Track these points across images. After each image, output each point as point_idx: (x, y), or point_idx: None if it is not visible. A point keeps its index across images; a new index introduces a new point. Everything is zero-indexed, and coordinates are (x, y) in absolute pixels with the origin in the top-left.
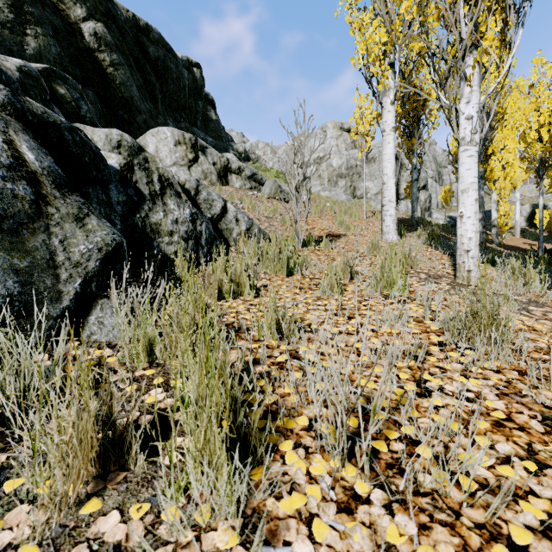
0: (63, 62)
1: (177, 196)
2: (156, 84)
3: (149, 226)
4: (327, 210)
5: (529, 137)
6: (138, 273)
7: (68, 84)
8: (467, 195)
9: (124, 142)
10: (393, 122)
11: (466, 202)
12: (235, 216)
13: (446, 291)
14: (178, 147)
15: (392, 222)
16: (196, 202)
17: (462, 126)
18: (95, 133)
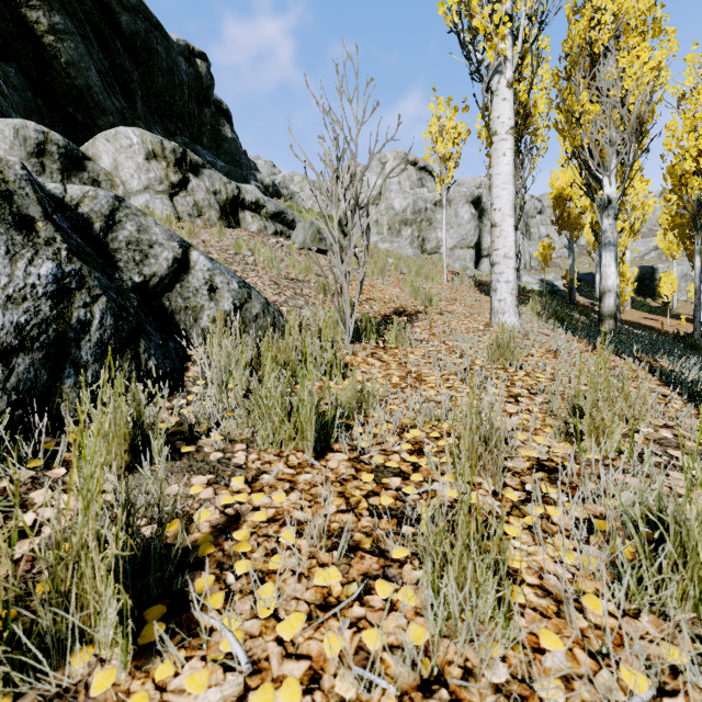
0: None
1: (16, 225)
2: (133, 72)
3: None
4: (390, 270)
5: (680, 169)
6: None
7: None
8: None
9: (51, 147)
10: (511, 118)
11: None
12: (209, 279)
13: None
14: (152, 161)
15: (511, 293)
16: (105, 246)
17: None
18: None
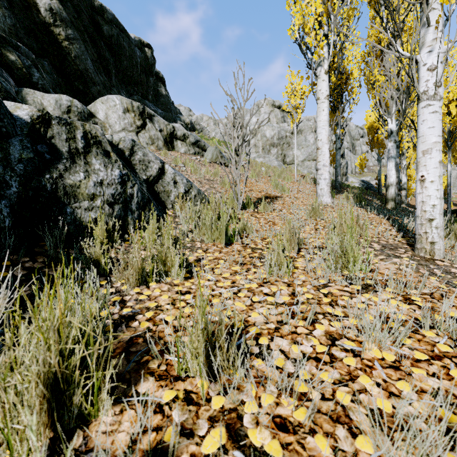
0: (18, 33)
1: (105, 155)
2: (110, 59)
3: (62, 188)
4: (262, 174)
5: None
6: (40, 248)
7: (20, 51)
8: (430, 156)
9: (74, 108)
10: (327, 90)
11: (428, 164)
12: (173, 178)
13: (415, 269)
14: (126, 114)
15: (327, 185)
16: (130, 162)
17: (424, 78)
18: (44, 98)
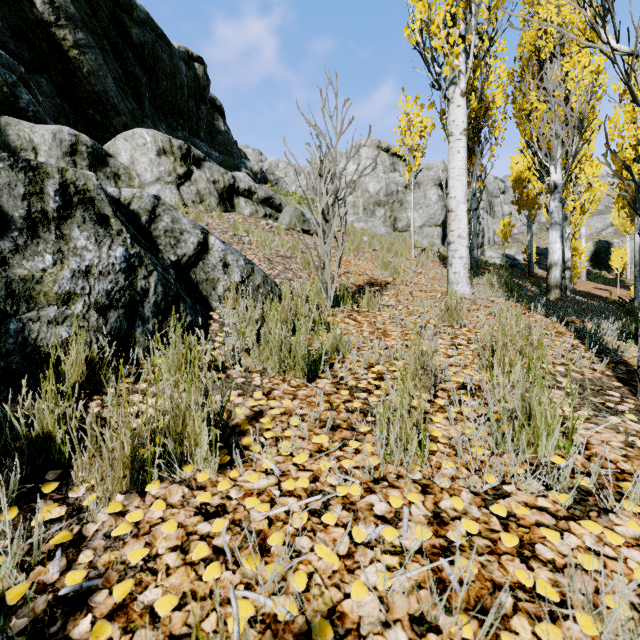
0: (1, 36)
1: (99, 222)
2: (142, 77)
3: (4, 285)
4: (364, 247)
5: (622, 157)
6: None
7: (0, 62)
8: None
9: (81, 147)
10: (464, 121)
11: None
12: (223, 257)
13: None
14: (162, 157)
15: (464, 267)
16: (149, 234)
17: None
18: (35, 131)
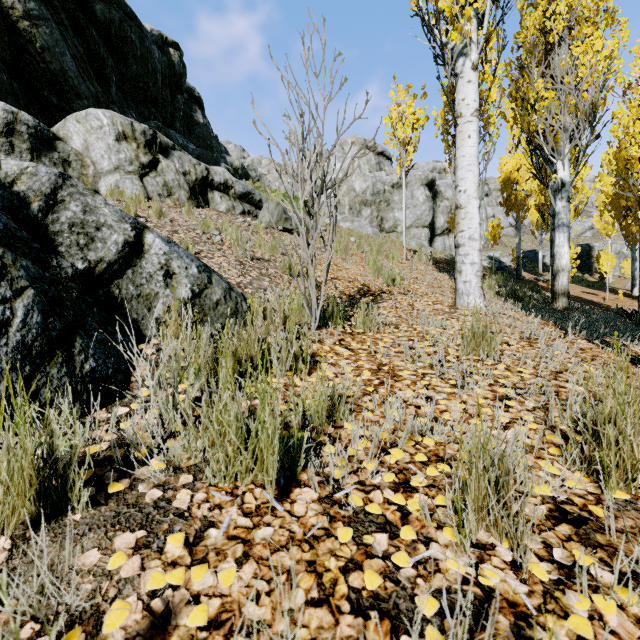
0: None
1: None
2: (108, 59)
3: None
4: (352, 248)
5: (626, 155)
6: None
7: None
8: None
9: (20, 127)
10: (476, 100)
11: None
12: (165, 263)
13: None
14: (122, 142)
15: (476, 274)
16: (43, 228)
17: None
18: None
